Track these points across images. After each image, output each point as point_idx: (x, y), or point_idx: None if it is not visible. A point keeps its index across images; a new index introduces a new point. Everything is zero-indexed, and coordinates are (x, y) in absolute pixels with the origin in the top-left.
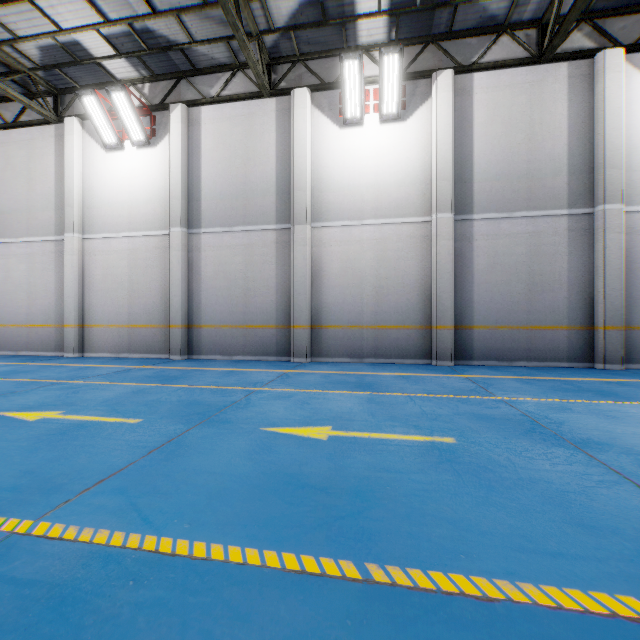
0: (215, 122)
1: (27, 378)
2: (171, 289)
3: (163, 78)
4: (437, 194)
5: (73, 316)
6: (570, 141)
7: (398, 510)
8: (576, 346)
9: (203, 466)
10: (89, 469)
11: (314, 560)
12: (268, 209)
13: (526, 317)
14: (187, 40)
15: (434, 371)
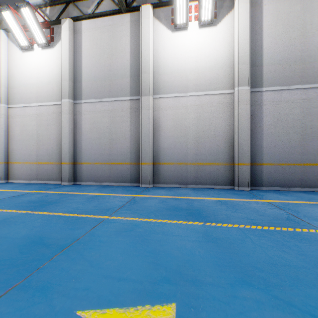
0: (91, 31)
1: None
2: (62, 139)
3: (58, 3)
4: (238, 73)
5: (1, 156)
6: None
7: None
8: None
9: None
10: None
11: None
12: (125, 86)
13: (300, 157)
14: None
15: (240, 196)
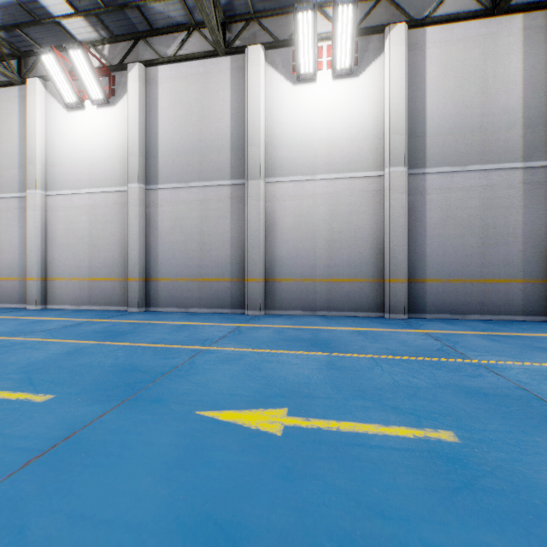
0: (172, 81)
1: None
2: (129, 243)
3: (122, 39)
4: (390, 148)
5: (36, 269)
6: (524, 94)
7: None
8: (530, 299)
9: (90, 500)
10: None
11: None
12: (223, 165)
13: (479, 270)
14: None
15: (389, 325)
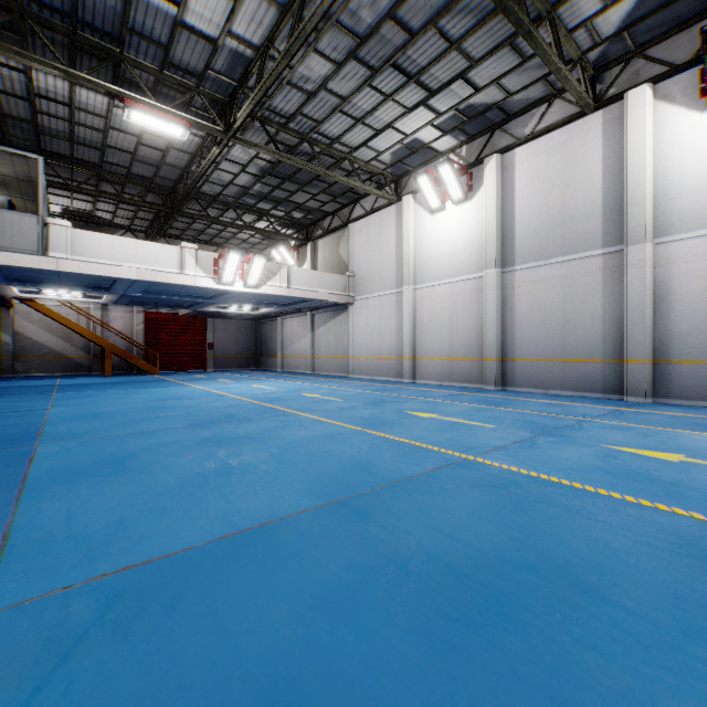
0: (529, 160)
1: (395, 394)
2: (486, 326)
3: (478, 136)
4: None
5: (408, 350)
6: None
7: None
8: None
9: (559, 455)
10: (482, 444)
11: (664, 506)
12: (591, 234)
13: None
14: (503, 96)
15: None
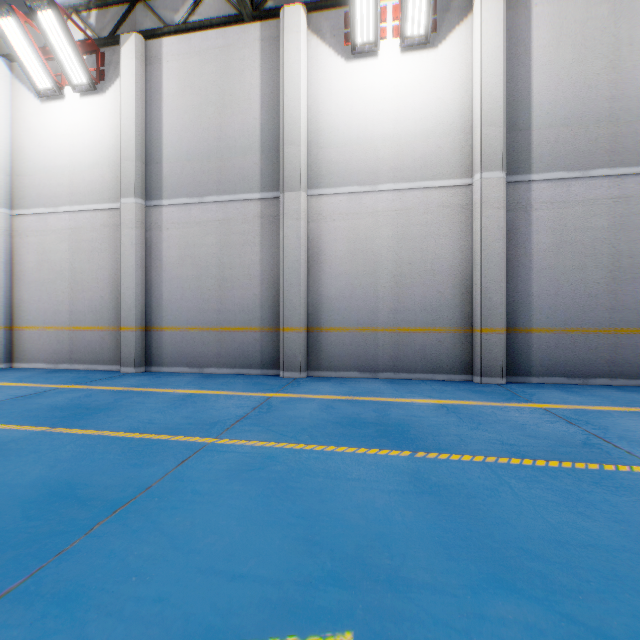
0: (180, 58)
1: None
2: (122, 279)
3: (113, 3)
4: (482, 145)
5: None
6: None
7: None
8: None
9: None
10: None
11: None
12: (250, 172)
13: (608, 316)
14: None
15: (486, 395)
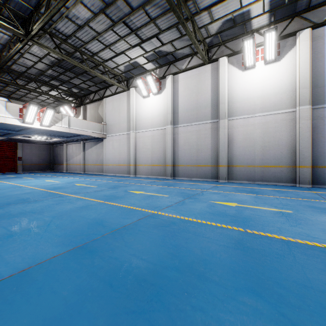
0: (184, 79)
1: (125, 182)
2: (167, 150)
3: (164, 66)
4: (299, 96)
5: (133, 161)
6: None
7: (259, 223)
8: None
9: (193, 207)
10: (162, 204)
11: (230, 227)
12: (207, 114)
13: None
14: (174, 50)
15: (296, 189)
